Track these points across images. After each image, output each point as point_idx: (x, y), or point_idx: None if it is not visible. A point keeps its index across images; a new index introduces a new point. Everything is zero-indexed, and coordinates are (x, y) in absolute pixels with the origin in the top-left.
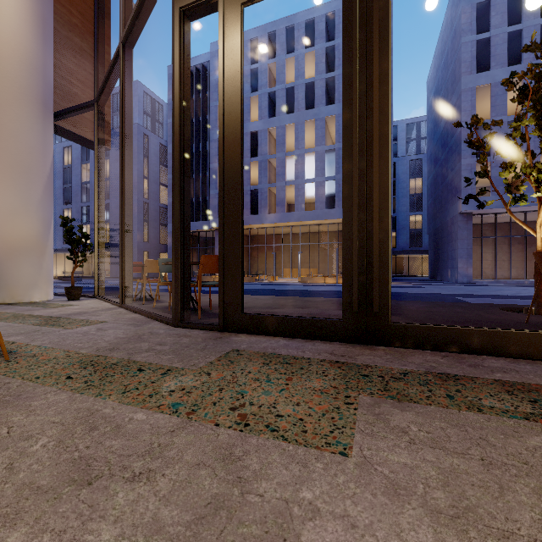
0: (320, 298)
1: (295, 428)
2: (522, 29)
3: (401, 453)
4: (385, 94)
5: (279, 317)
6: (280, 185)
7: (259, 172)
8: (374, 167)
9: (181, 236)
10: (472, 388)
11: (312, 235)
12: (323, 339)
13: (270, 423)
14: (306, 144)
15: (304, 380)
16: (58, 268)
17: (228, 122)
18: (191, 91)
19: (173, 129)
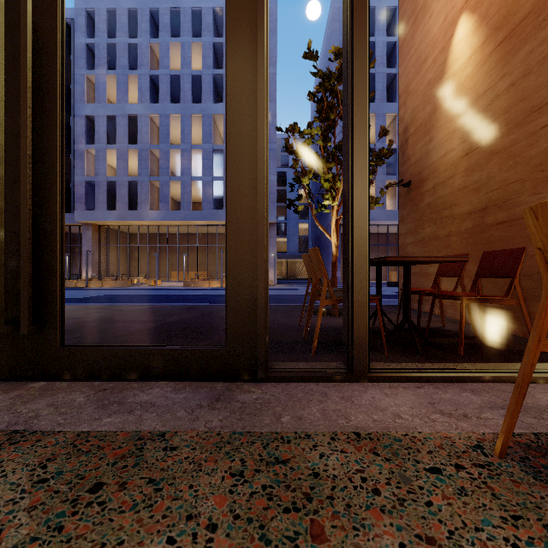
0: (144, 306)
1: None
2: (375, 74)
3: None
4: (52, 26)
5: None
6: (164, 179)
7: (139, 162)
8: (22, 124)
9: None
10: None
11: (204, 236)
12: None
13: None
14: (195, 140)
15: None
16: None
17: None
18: None
19: None
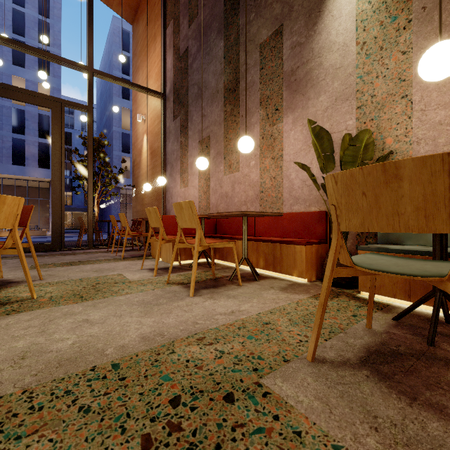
0: None
1: None
2: None
3: None
4: None
5: None
6: None
7: None
8: None
9: None
10: (8, 257)
11: None
12: None
13: None
14: None
15: None
16: None
17: None
18: None
19: None
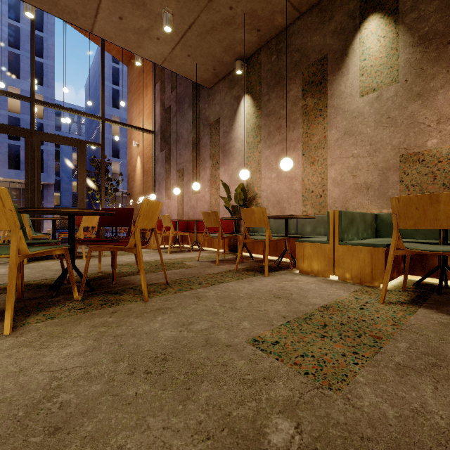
0: None
1: None
2: None
3: None
4: (40, 178)
5: None
6: None
7: None
8: (36, 198)
9: None
10: None
11: None
12: None
13: None
14: None
15: None
16: None
17: None
18: None
19: None
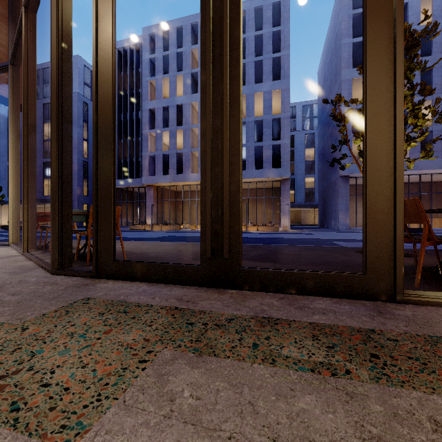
0: None
1: (45, 404)
2: None
3: (142, 436)
4: (236, 58)
5: (146, 263)
6: None
7: (184, 138)
8: (225, 124)
9: (59, 187)
10: (283, 334)
11: None
12: (184, 283)
13: (23, 397)
14: None
15: (122, 332)
16: (3, 219)
17: (101, 79)
18: (126, 68)
19: (51, 85)
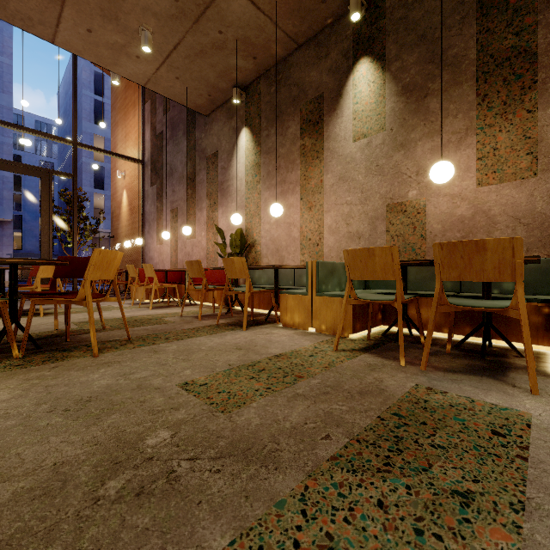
0: None
1: None
2: None
3: None
4: None
5: None
6: None
7: None
8: None
9: None
10: None
11: None
12: None
13: None
14: None
15: None
16: None
17: None
18: None
19: None
